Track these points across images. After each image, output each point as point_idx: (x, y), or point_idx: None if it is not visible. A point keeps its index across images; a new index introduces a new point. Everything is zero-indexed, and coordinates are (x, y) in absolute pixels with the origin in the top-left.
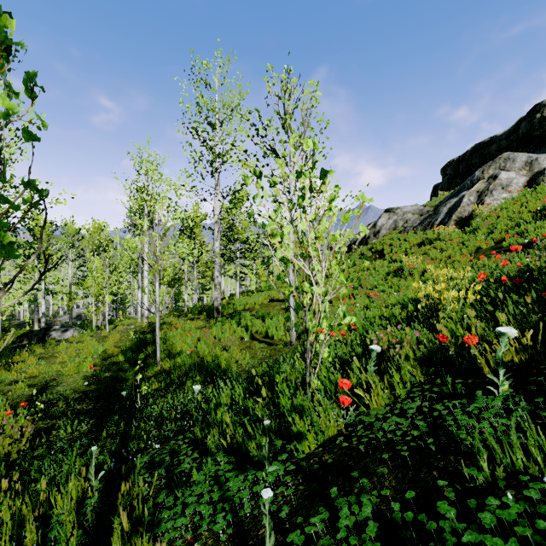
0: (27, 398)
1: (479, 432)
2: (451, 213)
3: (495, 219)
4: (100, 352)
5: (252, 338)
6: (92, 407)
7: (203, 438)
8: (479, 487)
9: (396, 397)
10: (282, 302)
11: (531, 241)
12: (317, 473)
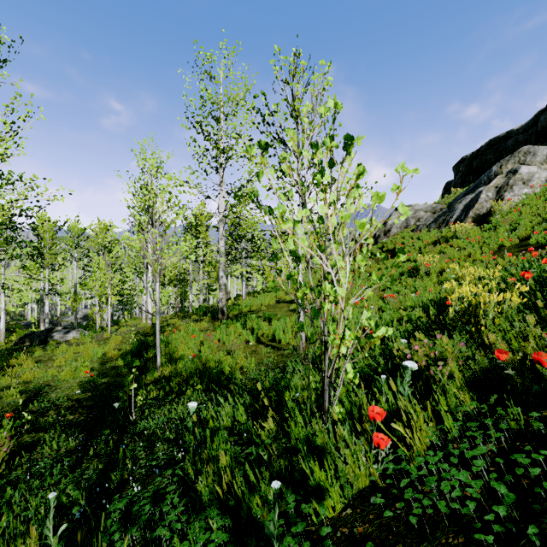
0: (18, 406)
1: None
2: (468, 210)
3: (517, 215)
4: (99, 356)
5: (258, 341)
6: (84, 418)
7: (196, 474)
8: None
9: (441, 430)
10: (290, 303)
11: None
12: None
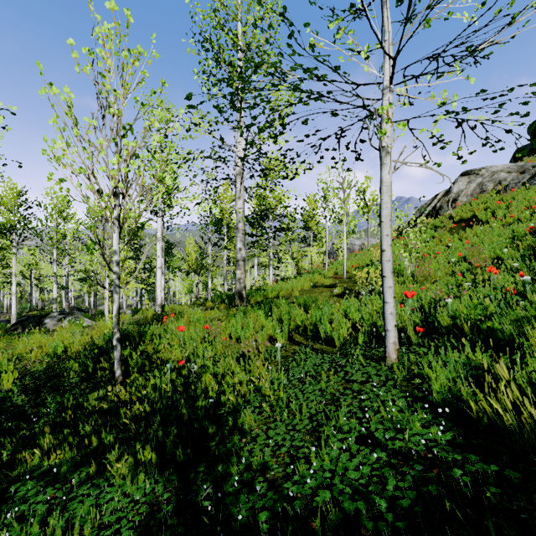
0: None
1: None
2: None
3: None
4: (58, 353)
5: (290, 339)
6: None
7: None
8: None
9: None
10: (331, 287)
11: None
12: None
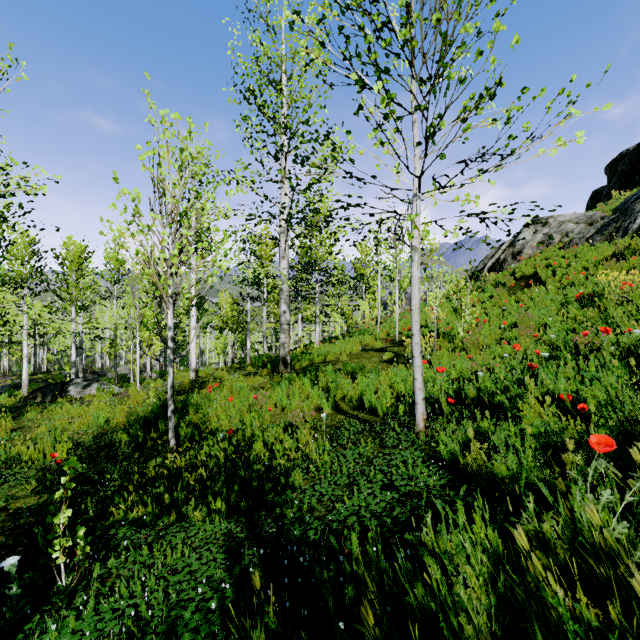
0: None
1: None
2: None
3: None
4: (101, 423)
5: (336, 409)
6: None
7: None
8: None
9: None
10: (381, 351)
11: None
12: None
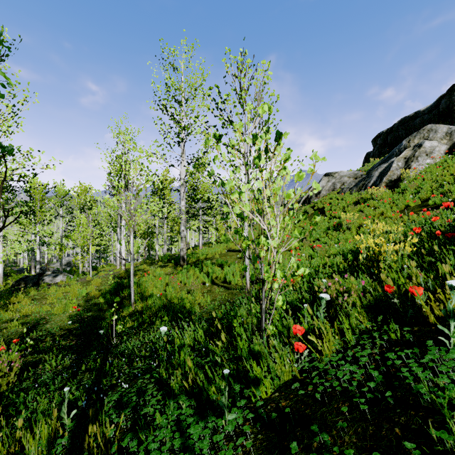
0: (20, 335)
1: (436, 384)
2: (382, 176)
3: (420, 181)
4: (83, 295)
5: (213, 283)
6: (75, 343)
7: (168, 377)
8: (450, 453)
9: (345, 342)
10: (238, 252)
11: (453, 199)
12: (275, 421)
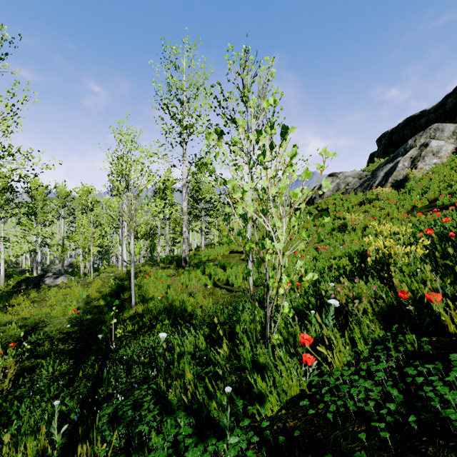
0: (18, 338)
1: None
2: (388, 177)
3: (427, 181)
4: (84, 297)
5: (215, 285)
6: (73, 347)
7: (166, 388)
8: None
9: (356, 352)
10: (241, 253)
11: None
12: (283, 445)
